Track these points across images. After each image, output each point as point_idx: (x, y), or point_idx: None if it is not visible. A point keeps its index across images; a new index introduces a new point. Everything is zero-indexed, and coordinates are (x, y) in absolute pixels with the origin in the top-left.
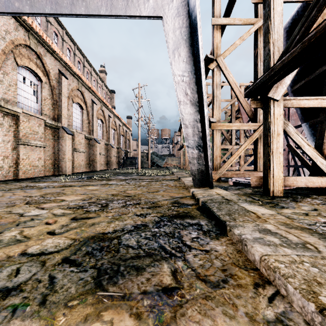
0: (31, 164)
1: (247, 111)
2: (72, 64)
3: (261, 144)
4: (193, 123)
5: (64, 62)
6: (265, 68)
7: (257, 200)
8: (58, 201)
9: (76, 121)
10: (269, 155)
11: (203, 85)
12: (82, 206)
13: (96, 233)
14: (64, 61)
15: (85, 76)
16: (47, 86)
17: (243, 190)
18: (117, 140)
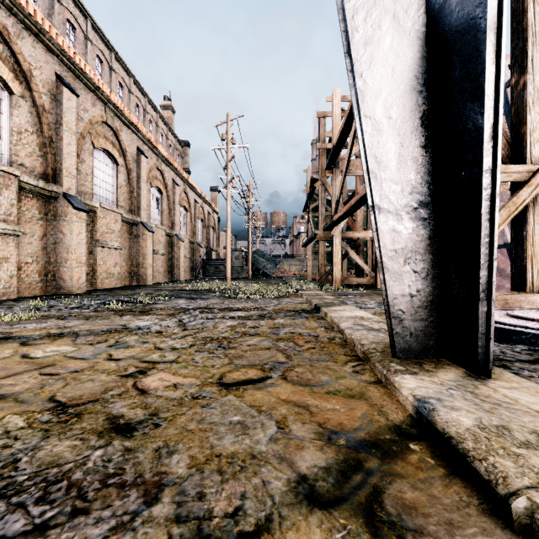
0: None
1: None
2: (88, 68)
3: (535, 220)
4: (402, 113)
5: (70, 61)
6: None
7: None
8: None
9: (103, 187)
10: None
11: None
12: None
13: None
14: (70, 57)
15: (133, 112)
16: (27, 105)
17: None
18: (191, 228)
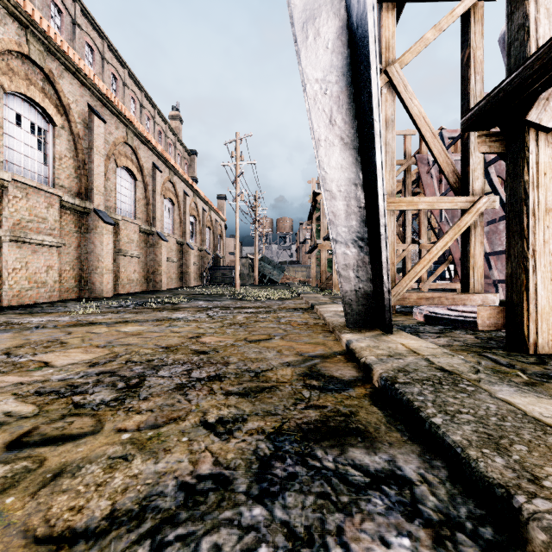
0: (32, 278)
1: (448, 173)
2: (114, 97)
3: (476, 238)
4: (347, 189)
5: (99, 92)
6: (512, 60)
7: (508, 366)
8: (29, 369)
9: (124, 201)
10: (526, 258)
11: (374, 95)
12: (75, 386)
13: (34, 538)
14: (100, 89)
15: (144, 124)
16: (66, 134)
17: (455, 336)
18: (200, 236)
